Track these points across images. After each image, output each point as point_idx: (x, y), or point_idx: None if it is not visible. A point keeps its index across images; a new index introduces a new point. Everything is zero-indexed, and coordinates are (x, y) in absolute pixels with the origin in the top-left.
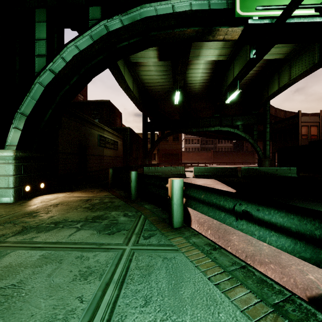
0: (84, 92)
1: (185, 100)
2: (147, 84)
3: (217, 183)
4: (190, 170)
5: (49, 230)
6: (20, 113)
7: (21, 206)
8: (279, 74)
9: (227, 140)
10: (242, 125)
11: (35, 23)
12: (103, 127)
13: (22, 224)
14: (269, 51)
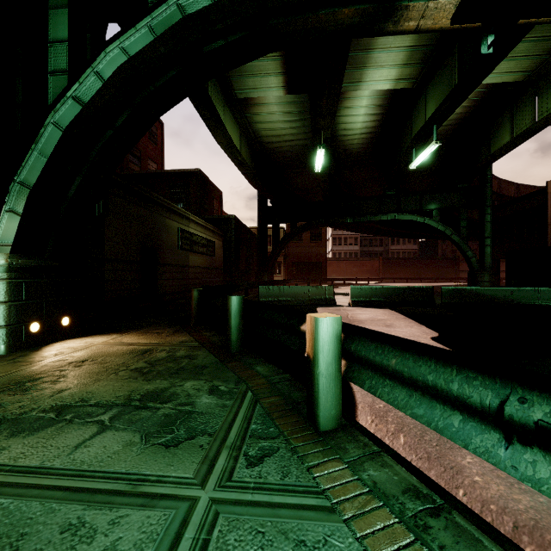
0: (159, 157)
1: (333, 167)
2: (265, 139)
3: (397, 318)
4: (342, 291)
5: (37, 429)
6: (20, 184)
7: (14, 364)
8: (514, 112)
9: (408, 238)
10: (439, 210)
11: (48, 10)
12: (188, 215)
13: None
14: (499, 62)
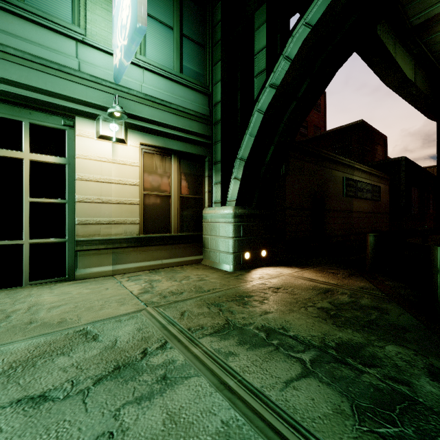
0: (321, 122)
1: None
2: None
3: None
4: None
5: (254, 346)
6: (239, 159)
7: (237, 280)
8: None
9: None
10: None
11: (254, 33)
12: (352, 164)
13: (227, 314)
14: None
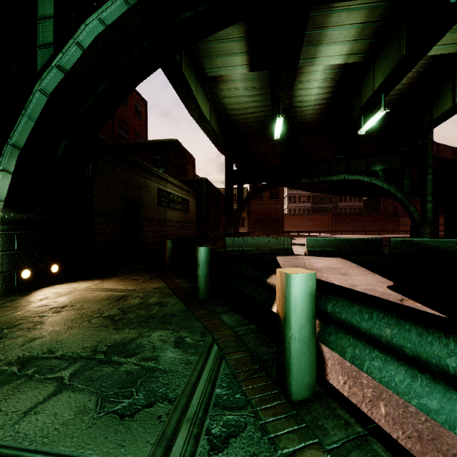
0: (143, 130)
1: (290, 135)
2: (231, 112)
3: (351, 267)
4: (298, 242)
5: None
6: (12, 146)
7: (1, 309)
8: (455, 81)
9: (354, 196)
10: (384, 171)
11: None
12: (166, 177)
13: None
14: (447, 31)
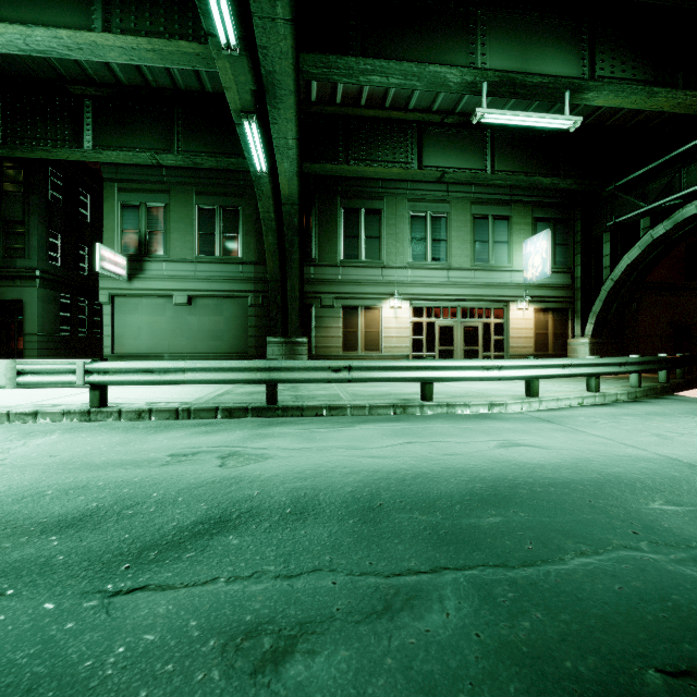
0: None
1: None
2: None
3: None
4: None
5: None
6: (593, 313)
7: None
8: None
9: None
10: None
11: (603, 244)
12: None
13: None
14: None
